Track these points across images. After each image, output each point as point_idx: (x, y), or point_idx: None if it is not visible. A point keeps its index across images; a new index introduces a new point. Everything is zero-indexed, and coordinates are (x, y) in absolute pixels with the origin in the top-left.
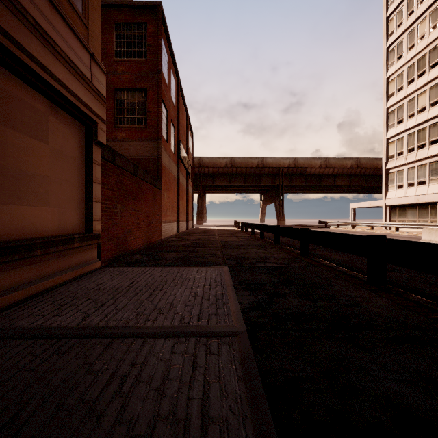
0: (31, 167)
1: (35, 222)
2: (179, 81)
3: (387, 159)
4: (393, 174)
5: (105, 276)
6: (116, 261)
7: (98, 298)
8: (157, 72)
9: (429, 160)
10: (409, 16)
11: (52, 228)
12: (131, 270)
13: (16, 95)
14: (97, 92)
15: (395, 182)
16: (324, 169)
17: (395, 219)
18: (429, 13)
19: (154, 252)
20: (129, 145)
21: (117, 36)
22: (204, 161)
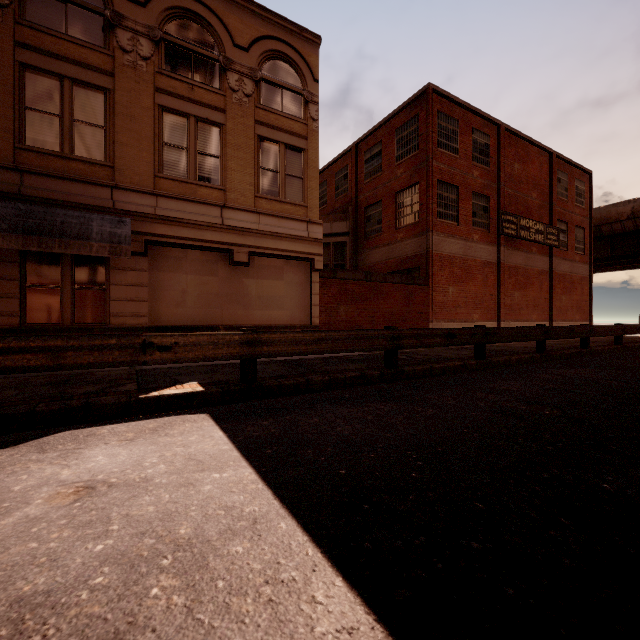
0: (274, 293)
1: (276, 317)
2: (500, 127)
3: None
4: None
5: None
6: None
7: None
8: (426, 160)
9: None
10: None
11: (286, 320)
12: None
13: (268, 265)
14: (314, 240)
15: None
16: None
17: None
18: None
19: None
20: (406, 244)
21: (397, 142)
22: None
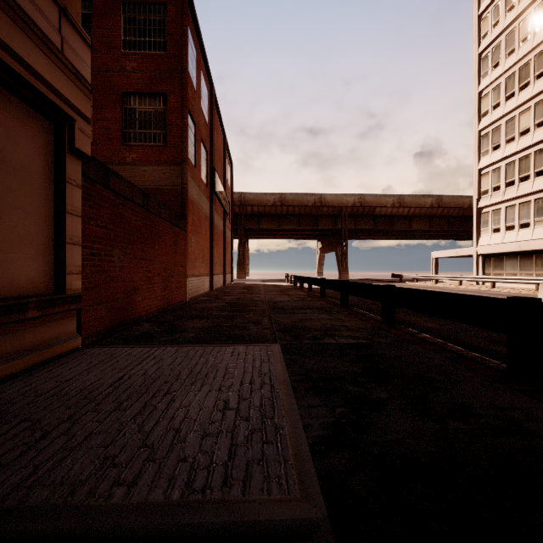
0: None
1: None
2: (213, 89)
3: (478, 195)
4: (486, 215)
5: (81, 365)
6: (109, 335)
7: (44, 417)
8: (181, 70)
9: (534, 196)
10: (508, 13)
11: None
12: (128, 352)
13: None
14: (74, 70)
15: (489, 224)
16: (398, 209)
17: (489, 271)
18: (534, 8)
19: (172, 320)
20: (142, 170)
21: (125, 20)
22: (246, 197)
